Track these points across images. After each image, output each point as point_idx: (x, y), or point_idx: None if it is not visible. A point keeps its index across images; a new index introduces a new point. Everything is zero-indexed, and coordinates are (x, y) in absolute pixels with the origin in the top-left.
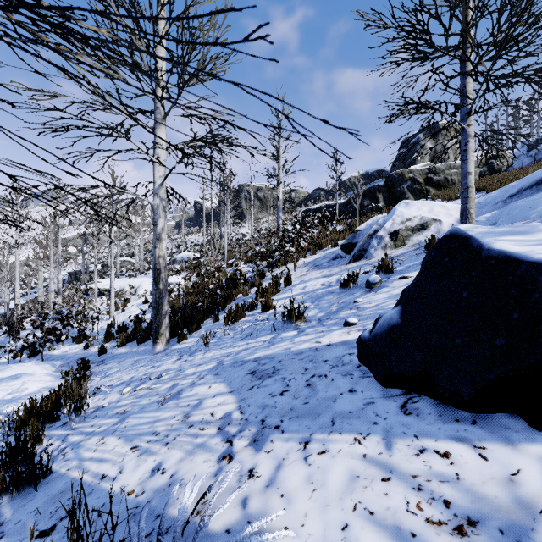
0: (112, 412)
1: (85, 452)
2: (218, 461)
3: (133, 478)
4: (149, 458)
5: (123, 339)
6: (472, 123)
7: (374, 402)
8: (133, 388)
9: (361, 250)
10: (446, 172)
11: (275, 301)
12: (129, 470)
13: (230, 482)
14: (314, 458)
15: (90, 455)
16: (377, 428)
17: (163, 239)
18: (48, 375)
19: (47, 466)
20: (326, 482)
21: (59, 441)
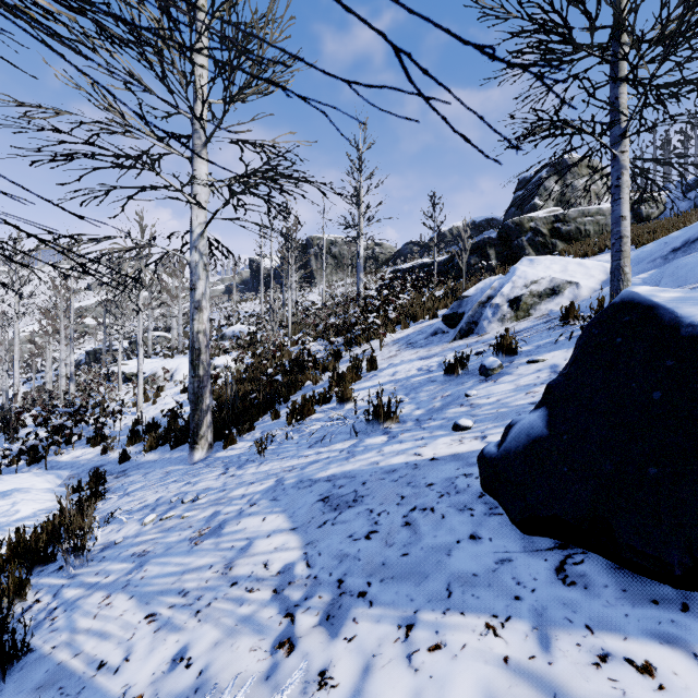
0: (126, 552)
1: (82, 618)
2: (272, 650)
3: (143, 671)
4: (170, 636)
5: (152, 441)
6: (628, 148)
7: (512, 559)
8: (159, 515)
9: (470, 323)
10: (578, 220)
11: (355, 392)
12: (139, 656)
13: (290, 693)
14: (423, 658)
15: (87, 623)
16: (521, 607)
17: (204, 308)
18: (49, 492)
19: (24, 641)
20: None
21: (49, 596)
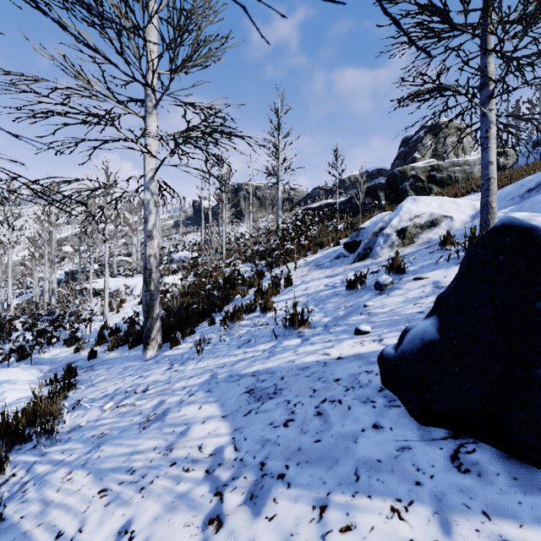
0: (88, 434)
1: (47, 492)
2: (203, 526)
3: None
4: (117, 511)
5: (114, 342)
6: (494, 107)
7: (411, 447)
8: (116, 403)
9: (366, 248)
10: (449, 169)
11: (275, 304)
12: (90, 528)
13: None
14: (336, 539)
15: (51, 496)
16: (422, 492)
17: (155, 236)
18: (31, 383)
19: None
20: None
21: (23, 471)
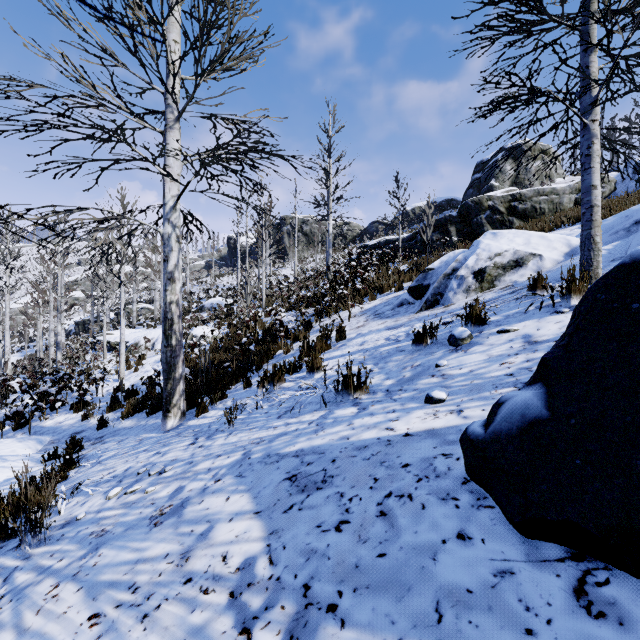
0: (85, 530)
1: (24, 613)
2: None
3: None
4: None
5: (129, 408)
6: (598, 117)
7: (514, 572)
8: (124, 488)
9: (435, 294)
10: (534, 199)
11: (325, 361)
12: None
13: None
14: None
15: (28, 621)
16: None
17: (177, 279)
18: (26, 459)
19: None
20: None
21: None
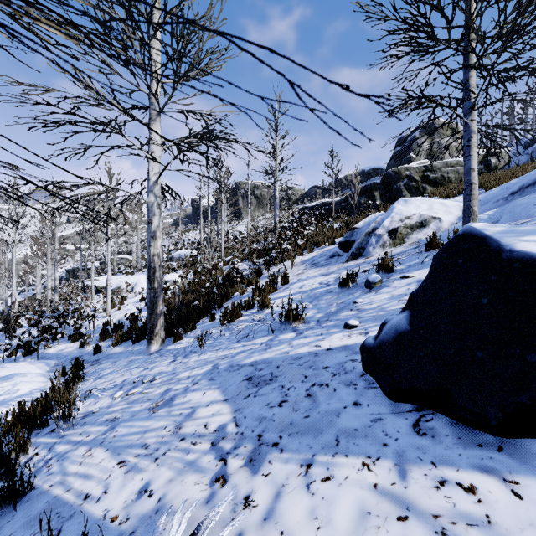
0: (102, 418)
1: (71, 465)
2: (211, 483)
3: (118, 500)
4: (136, 476)
5: (118, 338)
6: (476, 118)
7: (382, 419)
8: (125, 392)
9: (359, 248)
10: (443, 170)
11: (272, 301)
12: (114, 490)
13: (223, 511)
14: (318, 486)
15: (75, 469)
16: (387, 450)
17: (158, 237)
18: (41, 376)
19: (29, 481)
20: (332, 518)
21: (45, 451)
